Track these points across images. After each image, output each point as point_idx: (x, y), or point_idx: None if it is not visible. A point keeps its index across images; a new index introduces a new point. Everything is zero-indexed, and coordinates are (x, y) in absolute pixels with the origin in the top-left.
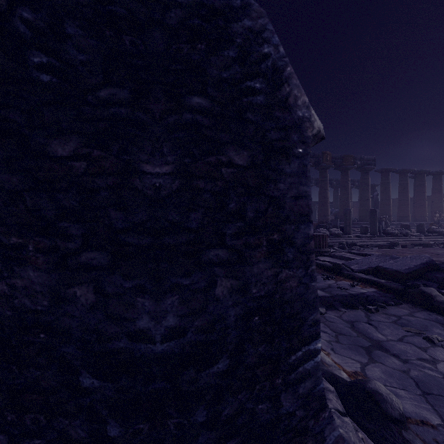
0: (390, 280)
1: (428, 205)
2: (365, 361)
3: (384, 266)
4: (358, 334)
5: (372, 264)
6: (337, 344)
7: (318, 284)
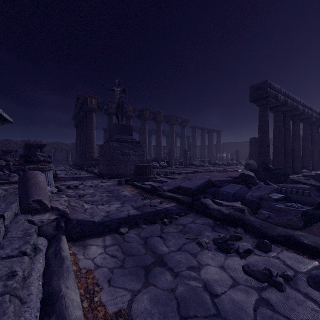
0: (186, 195)
1: (215, 149)
2: (139, 287)
3: (183, 185)
4: (147, 251)
5: (177, 185)
6: (119, 270)
7: (136, 204)
